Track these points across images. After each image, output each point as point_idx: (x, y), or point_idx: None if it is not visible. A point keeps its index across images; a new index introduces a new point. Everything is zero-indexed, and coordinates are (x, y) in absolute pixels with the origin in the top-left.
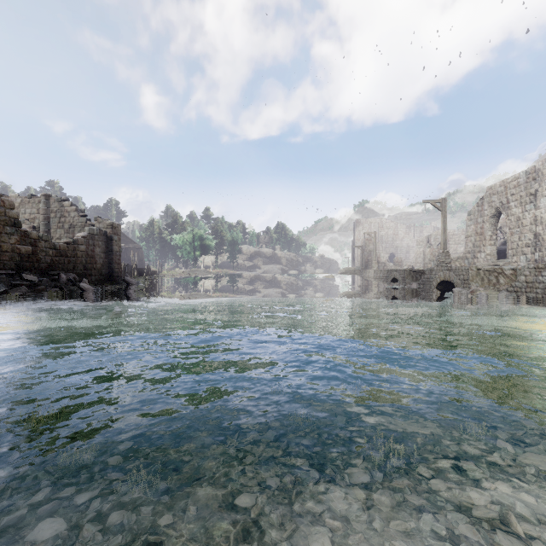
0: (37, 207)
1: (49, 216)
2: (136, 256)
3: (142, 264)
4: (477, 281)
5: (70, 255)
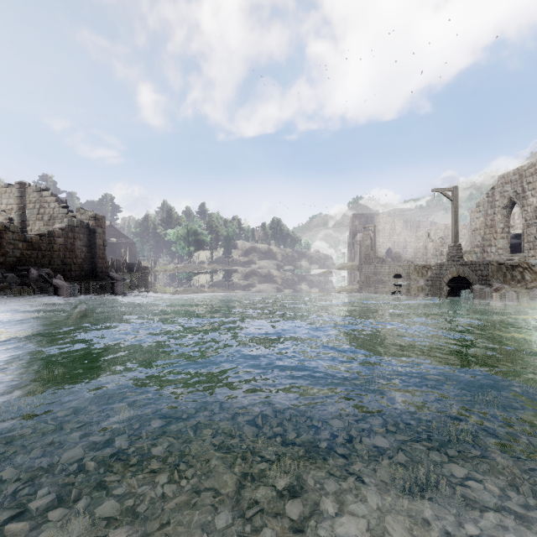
0: (14, 197)
1: (24, 206)
2: (127, 251)
3: (135, 259)
4: (498, 277)
5: (45, 248)
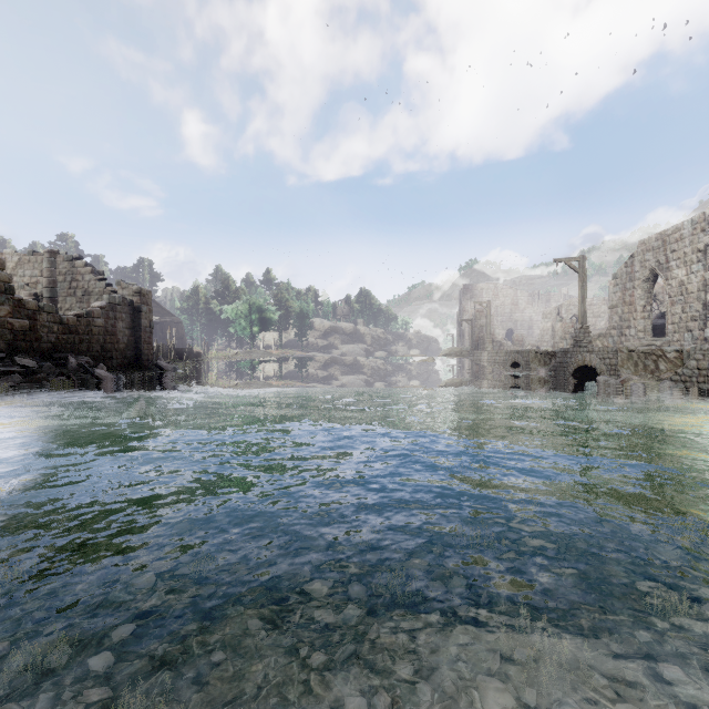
0: (40, 268)
1: (55, 279)
2: (174, 333)
3: (183, 343)
4: (628, 366)
5: (82, 332)
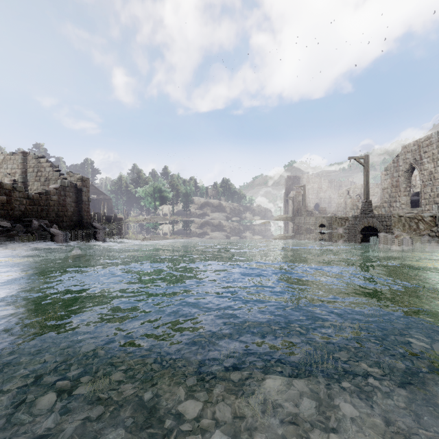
0: (17, 163)
1: (26, 170)
2: (105, 205)
3: (112, 212)
4: (399, 226)
5: (43, 204)
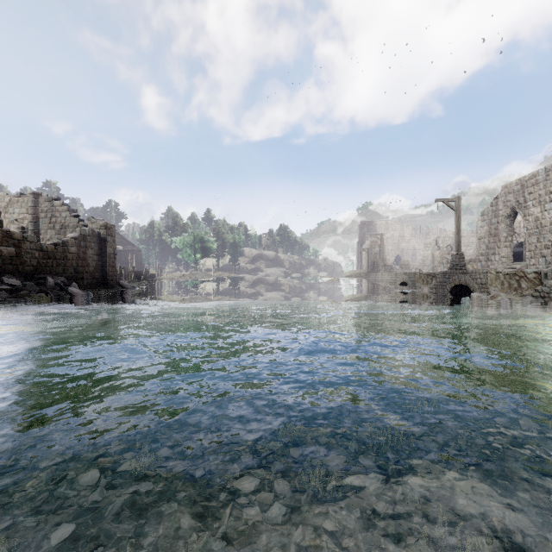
0: (26, 207)
1: (37, 216)
2: (134, 258)
3: (141, 266)
4: (496, 285)
5: (59, 257)
